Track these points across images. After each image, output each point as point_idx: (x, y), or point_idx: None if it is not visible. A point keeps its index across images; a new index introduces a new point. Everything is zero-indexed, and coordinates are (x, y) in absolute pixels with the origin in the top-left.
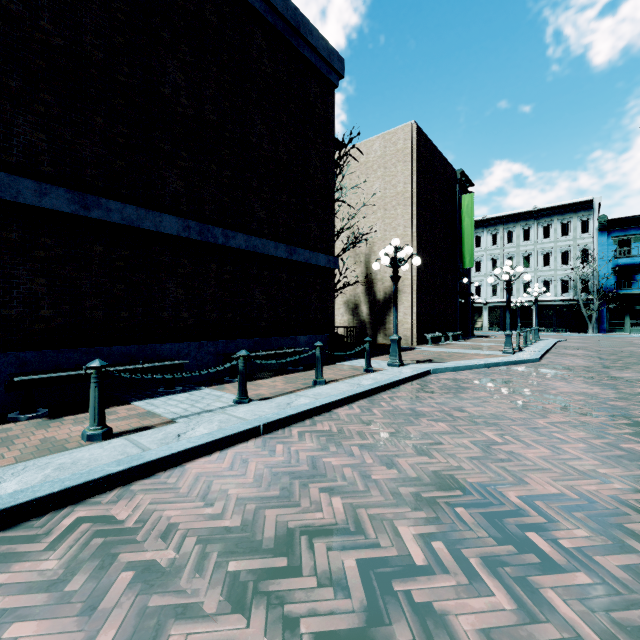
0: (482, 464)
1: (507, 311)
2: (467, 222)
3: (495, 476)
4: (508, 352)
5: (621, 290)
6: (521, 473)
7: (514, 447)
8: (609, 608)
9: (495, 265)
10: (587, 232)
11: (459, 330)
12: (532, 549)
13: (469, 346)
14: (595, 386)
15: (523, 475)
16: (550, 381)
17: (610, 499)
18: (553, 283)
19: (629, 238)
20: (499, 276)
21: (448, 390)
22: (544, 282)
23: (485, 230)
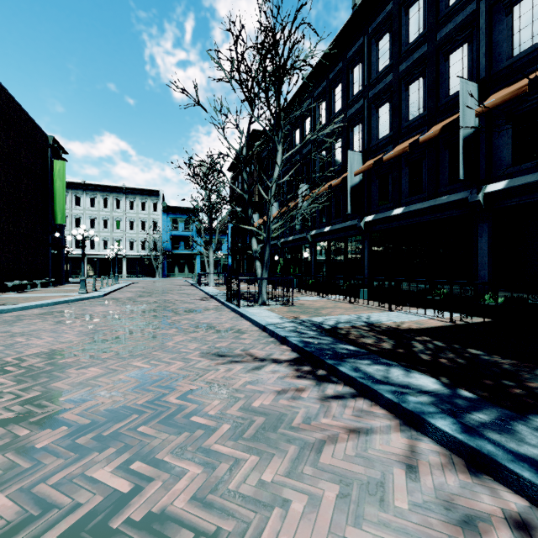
0: (0, 353)
1: (82, 262)
2: (59, 184)
3: (5, 355)
4: (83, 292)
5: (174, 251)
6: (25, 350)
7: (32, 341)
8: (26, 374)
9: (94, 224)
10: (157, 211)
11: (52, 278)
12: (3, 371)
13: (55, 291)
14: (120, 306)
15: (25, 350)
16: (96, 307)
17: (66, 347)
18: (137, 243)
19: (178, 219)
20: (97, 233)
21: (6, 323)
22: (131, 241)
23: (85, 193)
